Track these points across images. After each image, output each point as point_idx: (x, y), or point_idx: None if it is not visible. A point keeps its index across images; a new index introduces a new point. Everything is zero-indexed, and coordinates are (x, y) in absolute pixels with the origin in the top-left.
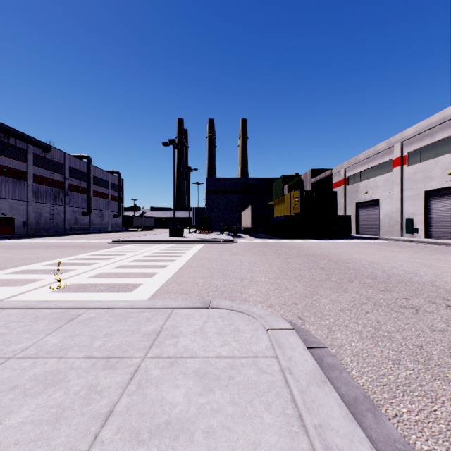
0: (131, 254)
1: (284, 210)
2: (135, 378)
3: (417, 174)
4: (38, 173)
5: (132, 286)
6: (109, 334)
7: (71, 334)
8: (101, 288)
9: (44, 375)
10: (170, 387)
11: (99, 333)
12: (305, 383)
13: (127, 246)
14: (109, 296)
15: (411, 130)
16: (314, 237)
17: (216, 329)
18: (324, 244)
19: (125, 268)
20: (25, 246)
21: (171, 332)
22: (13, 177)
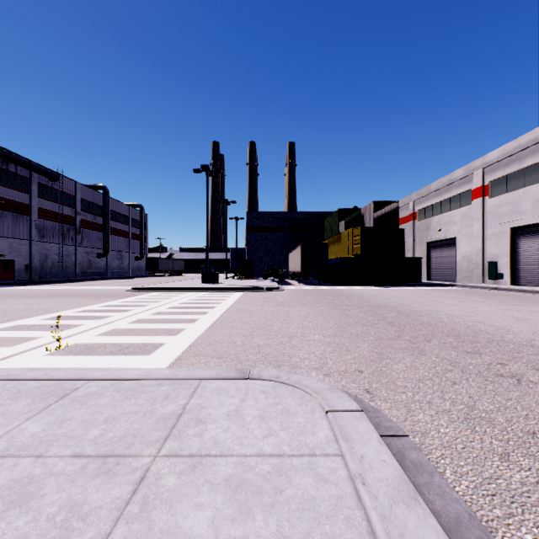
0: (154, 304)
1: (340, 251)
2: (140, 492)
3: (502, 207)
4: (43, 206)
5: (152, 347)
6: (111, 418)
7: (59, 418)
8: (112, 349)
9: (8, 486)
10: (190, 508)
11: (98, 417)
12: (387, 502)
13: (149, 294)
14: (121, 360)
15: (494, 153)
16: (377, 284)
17: (258, 410)
18: (390, 293)
19: (145, 323)
20: (25, 294)
21: (196, 416)
22: (13, 211)
